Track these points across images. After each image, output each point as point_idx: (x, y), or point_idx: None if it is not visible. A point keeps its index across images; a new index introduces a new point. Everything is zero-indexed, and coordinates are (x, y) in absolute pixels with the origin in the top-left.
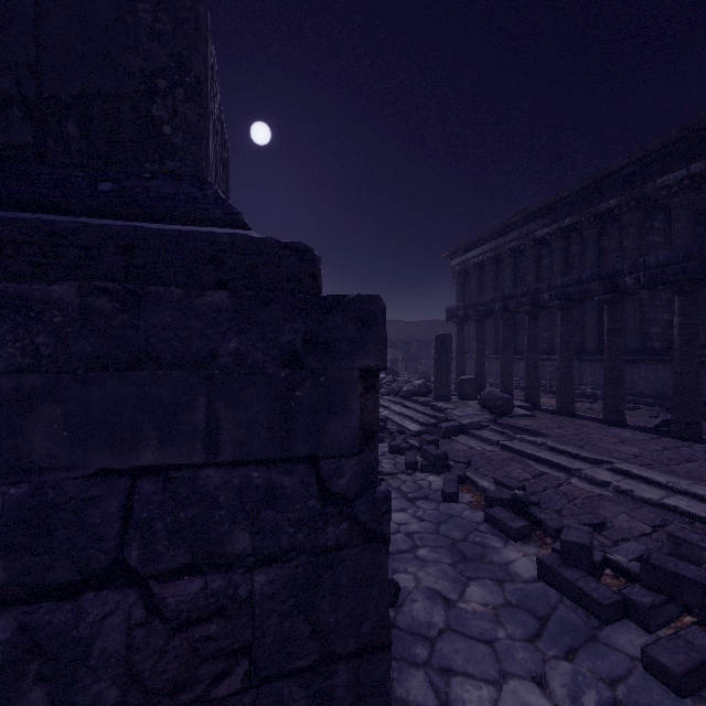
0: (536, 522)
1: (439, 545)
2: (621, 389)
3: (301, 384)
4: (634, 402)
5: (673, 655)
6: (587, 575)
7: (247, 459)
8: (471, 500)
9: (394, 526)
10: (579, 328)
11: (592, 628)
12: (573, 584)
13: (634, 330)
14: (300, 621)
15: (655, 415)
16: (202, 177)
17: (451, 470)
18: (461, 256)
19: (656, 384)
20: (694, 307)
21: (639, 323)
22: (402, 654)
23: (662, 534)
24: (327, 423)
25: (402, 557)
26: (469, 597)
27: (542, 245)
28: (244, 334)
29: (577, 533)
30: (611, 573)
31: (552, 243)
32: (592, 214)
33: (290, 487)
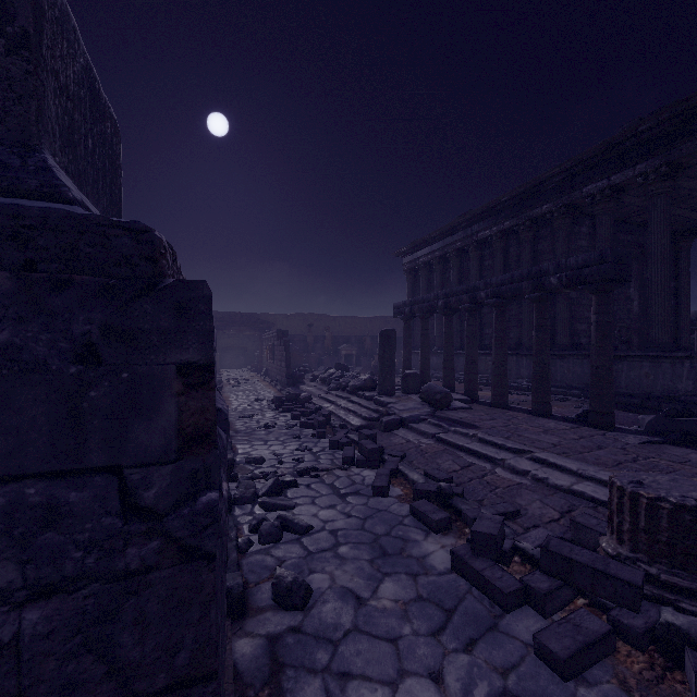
0: (458, 513)
1: (361, 541)
2: (547, 382)
3: (100, 382)
4: (564, 393)
5: (561, 640)
6: (494, 564)
7: (22, 473)
8: (401, 493)
9: (320, 524)
10: (517, 325)
11: (495, 617)
12: (480, 574)
13: (564, 327)
14: (93, 660)
15: (580, 405)
16: (30, 143)
17: (385, 464)
18: (412, 254)
19: (582, 377)
20: (608, 305)
21: (568, 321)
22: (302, 661)
23: (568, 519)
24: (133, 426)
25: (321, 556)
26: (381, 594)
27: (484, 246)
28: (25, 324)
29: (488, 523)
30: (519, 560)
31: (493, 244)
32: (528, 218)
33: (82, 503)
